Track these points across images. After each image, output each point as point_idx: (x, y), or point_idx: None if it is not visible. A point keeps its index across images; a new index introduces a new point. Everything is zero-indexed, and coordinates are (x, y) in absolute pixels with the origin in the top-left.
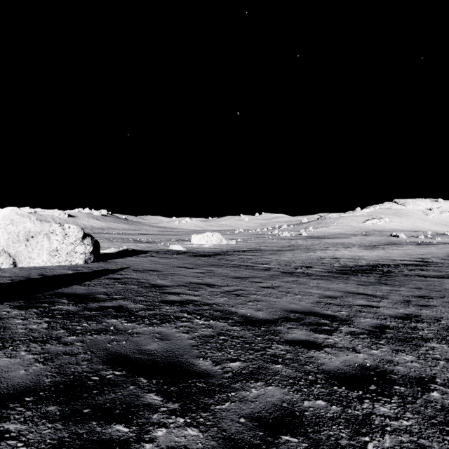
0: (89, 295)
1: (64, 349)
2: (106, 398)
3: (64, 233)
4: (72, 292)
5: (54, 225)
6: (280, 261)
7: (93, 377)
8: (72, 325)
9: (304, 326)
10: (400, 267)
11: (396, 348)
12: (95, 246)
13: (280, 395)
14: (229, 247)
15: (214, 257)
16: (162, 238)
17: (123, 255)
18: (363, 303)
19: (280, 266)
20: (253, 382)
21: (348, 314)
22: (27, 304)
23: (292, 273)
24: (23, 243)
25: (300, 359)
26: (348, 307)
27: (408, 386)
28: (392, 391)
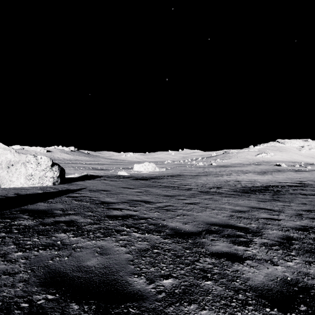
0: (48, 211)
1: (6, 267)
2: None
3: (37, 163)
4: (35, 208)
5: (29, 156)
6: (198, 183)
7: (23, 304)
8: (24, 240)
9: (224, 238)
10: (286, 188)
11: (307, 259)
12: (61, 172)
13: None
14: (161, 173)
15: (150, 180)
16: (113, 166)
17: (83, 178)
18: (266, 216)
19: (198, 187)
20: (186, 305)
21: (257, 226)
22: None
23: (208, 192)
24: (5, 169)
25: (227, 274)
26: (256, 220)
27: None
28: None
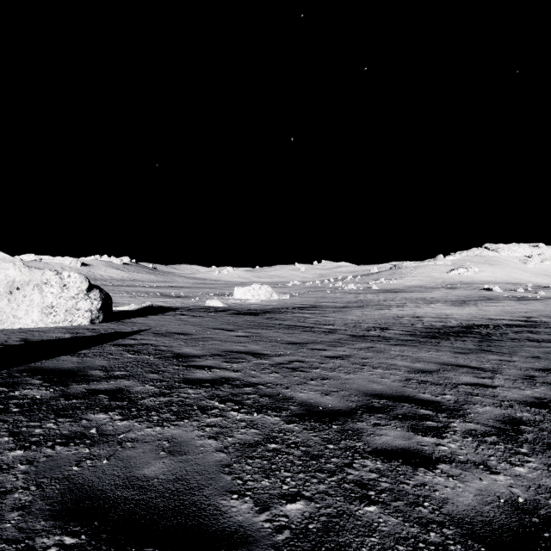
0: (78, 372)
1: None
2: None
3: (63, 284)
4: (55, 366)
5: (48, 273)
6: (346, 320)
7: None
8: (29, 426)
9: (398, 421)
10: (502, 329)
11: (550, 462)
12: (104, 301)
13: None
14: (281, 303)
15: (262, 315)
16: (197, 291)
17: (145, 312)
18: (470, 380)
19: (348, 328)
20: None
21: (456, 399)
22: None
23: (365, 337)
24: (5, 296)
25: (405, 491)
26: (452, 387)
27: None
28: None
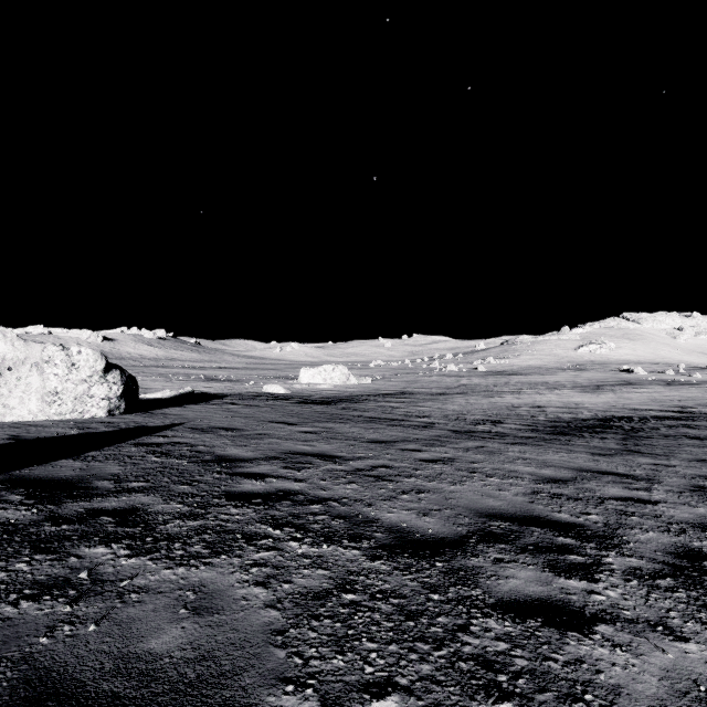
0: (78, 483)
1: None
2: None
3: (70, 363)
4: (48, 474)
5: (51, 348)
6: (446, 411)
7: None
8: None
9: (528, 555)
10: (651, 422)
11: None
12: (127, 386)
13: None
14: (361, 388)
15: (336, 404)
16: (252, 374)
17: (183, 401)
18: (620, 493)
19: (449, 421)
20: None
21: (605, 521)
22: None
23: (472, 434)
24: None
25: (553, 673)
26: (597, 504)
27: None
28: None
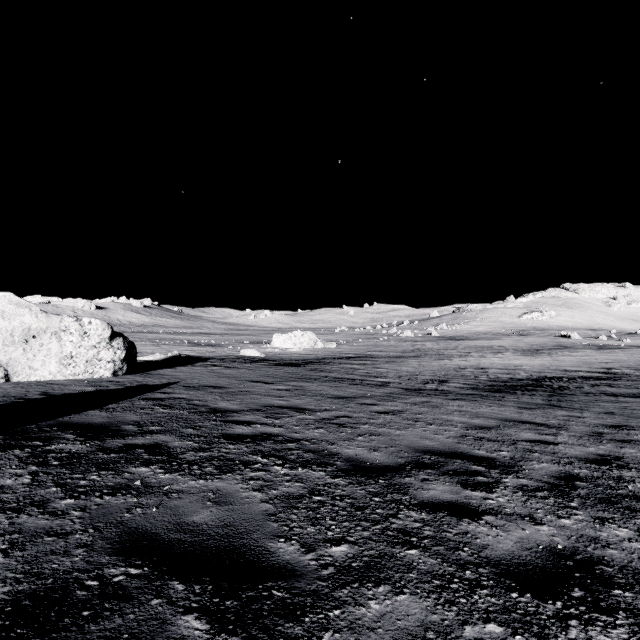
0: (110, 426)
1: (49, 523)
2: (104, 627)
3: (83, 332)
4: (85, 421)
5: (67, 319)
6: (401, 372)
7: (89, 582)
8: (73, 478)
9: (447, 477)
10: (577, 382)
11: (598, 515)
12: (128, 351)
13: (421, 613)
14: (327, 352)
15: (305, 366)
16: (230, 339)
17: (172, 363)
18: (531, 437)
19: (402, 381)
20: (372, 587)
21: (512, 456)
22: (7, 442)
23: (421, 391)
24: (20, 345)
25: (447, 538)
26: (510, 444)
27: (636, 589)
28: (612, 601)
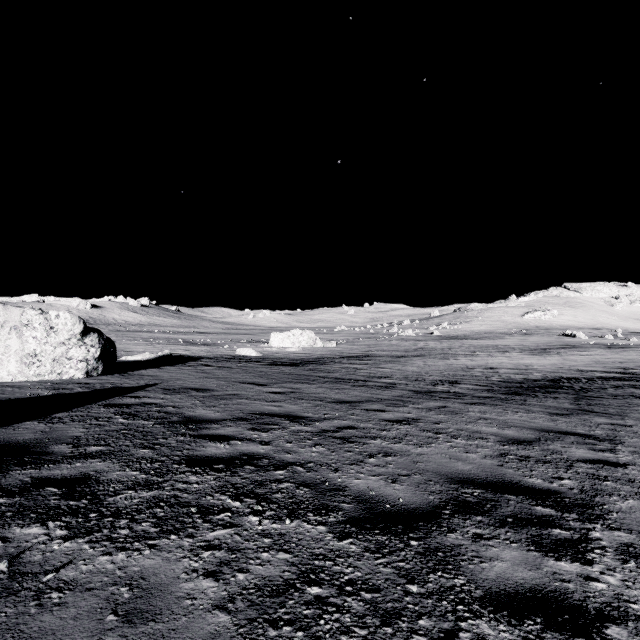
0: (34, 447)
1: None
2: None
3: (49, 327)
4: (6, 438)
5: (30, 312)
6: (406, 372)
7: None
8: None
9: (509, 530)
10: (598, 382)
11: None
12: (105, 348)
13: None
14: (327, 351)
15: (303, 366)
16: (227, 338)
17: (160, 363)
18: (587, 455)
19: (409, 382)
20: None
21: (580, 487)
22: None
23: (432, 394)
24: None
25: None
26: (567, 467)
27: None
28: None
